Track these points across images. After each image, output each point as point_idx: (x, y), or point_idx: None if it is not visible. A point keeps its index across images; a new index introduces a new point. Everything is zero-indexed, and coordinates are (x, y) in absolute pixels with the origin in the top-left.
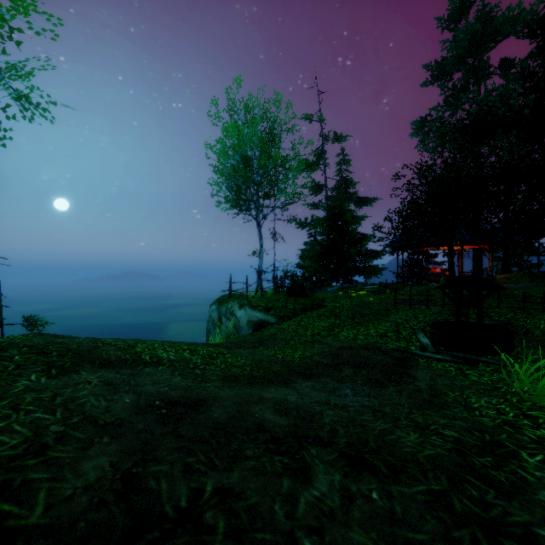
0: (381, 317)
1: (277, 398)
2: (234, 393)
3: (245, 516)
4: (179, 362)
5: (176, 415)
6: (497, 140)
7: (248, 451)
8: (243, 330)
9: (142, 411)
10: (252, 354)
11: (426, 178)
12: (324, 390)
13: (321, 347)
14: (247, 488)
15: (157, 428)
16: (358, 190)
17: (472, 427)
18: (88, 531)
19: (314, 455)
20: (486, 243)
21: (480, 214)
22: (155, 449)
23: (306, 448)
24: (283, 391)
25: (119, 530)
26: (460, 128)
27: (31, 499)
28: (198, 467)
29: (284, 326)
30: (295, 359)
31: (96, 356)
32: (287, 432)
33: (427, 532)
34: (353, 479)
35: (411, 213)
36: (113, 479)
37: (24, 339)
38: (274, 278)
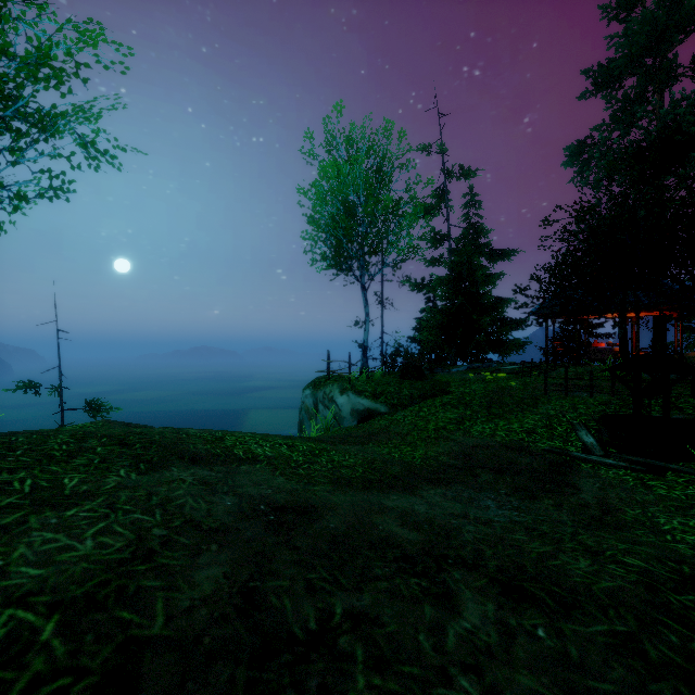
0: (526, 407)
1: (401, 508)
2: (349, 500)
3: (386, 645)
4: (278, 459)
5: (286, 522)
6: (689, 168)
7: (377, 570)
8: (346, 422)
9: (247, 517)
10: (361, 452)
11: (587, 223)
12: (459, 500)
13: (448, 444)
14: (383, 613)
15: (268, 537)
16: (491, 240)
17: (663, 556)
18: (216, 648)
19: (458, 579)
20: (674, 308)
21: (666, 269)
22: (270, 561)
23: (447, 570)
24: (408, 499)
25: (248, 649)
26: (634, 153)
27: (149, 608)
28: (322, 585)
29: (399, 417)
30: (415, 460)
31: (184, 450)
32: (420, 549)
33: (613, 682)
34: (511, 612)
35: (567, 270)
36: (231, 593)
37: (94, 427)
38: (382, 355)
